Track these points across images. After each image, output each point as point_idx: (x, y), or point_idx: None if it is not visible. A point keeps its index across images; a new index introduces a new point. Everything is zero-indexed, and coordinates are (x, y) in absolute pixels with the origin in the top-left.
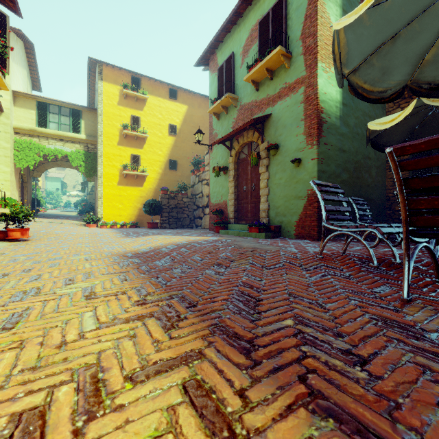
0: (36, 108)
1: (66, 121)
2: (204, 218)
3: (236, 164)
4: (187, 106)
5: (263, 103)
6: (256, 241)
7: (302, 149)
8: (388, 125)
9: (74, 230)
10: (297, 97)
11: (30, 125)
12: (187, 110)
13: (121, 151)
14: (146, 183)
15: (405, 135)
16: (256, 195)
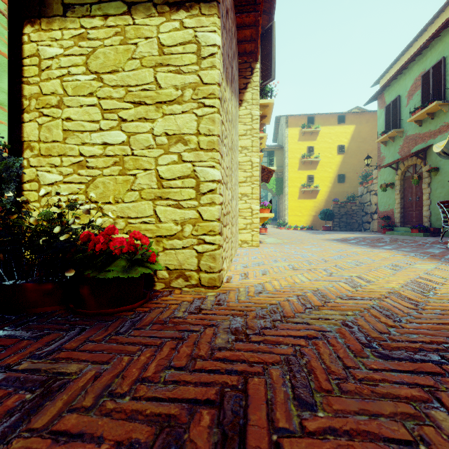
0: None
1: (265, 160)
2: (372, 223)
3: (402, 181)
4: (354, 125)
5: (426, 135)
6: (412, 237)
7: None
8: None
9: (276, 230)
10: None
11: None
12: (354, 128)
13: (300, 174)
14: (318, 196)
15: None
16: (420, 205)
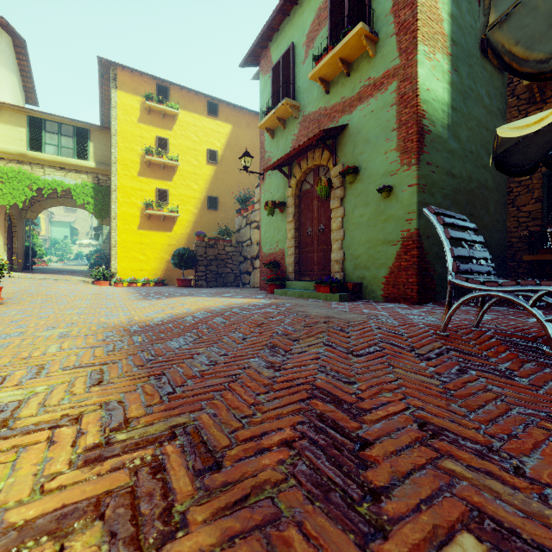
0: (27, 124)
1: (69, 143)
2: (254, 273)
3: (297, 199)
4: (231, 126)
5: (336, 110)
6: (327, 305)
7: (393, 171)
8: (533, 128)
9: (76, 289)
10: (386, 97)
11: (19, 148)
12: (231, 130)
13: (142, 184)
14: (176, 227)
15: (545, 150)
16: (326, 241)
